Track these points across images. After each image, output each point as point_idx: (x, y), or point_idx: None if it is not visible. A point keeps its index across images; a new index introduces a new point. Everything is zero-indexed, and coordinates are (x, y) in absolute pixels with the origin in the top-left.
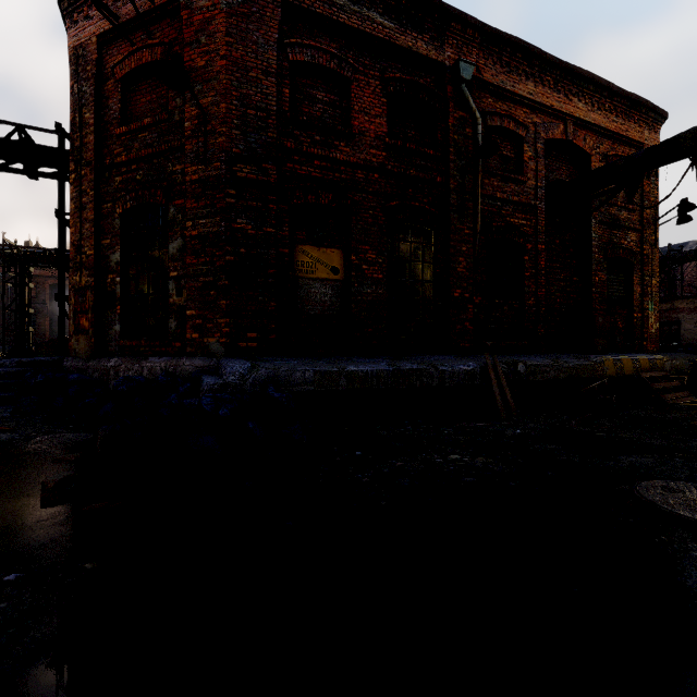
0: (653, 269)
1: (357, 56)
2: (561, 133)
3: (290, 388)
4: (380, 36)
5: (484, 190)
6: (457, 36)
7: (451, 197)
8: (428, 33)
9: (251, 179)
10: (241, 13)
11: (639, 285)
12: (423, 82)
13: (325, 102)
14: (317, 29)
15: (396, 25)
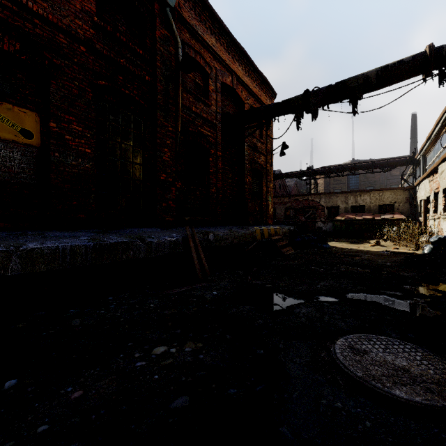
0: (271, 178)
1: None
2: (230, 82)
3: None
4: None
5: (183, 101)
6: None
7: (158, 97)
8: None
9: None
10: None
11: (265, 187)
12: None
13: None
14: None
15: None
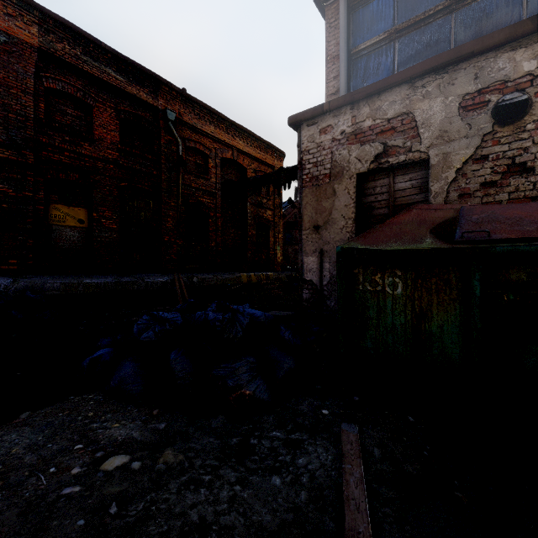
0: (280, 230)
1: (98, 92)
2: (230, 155)
3: (43, 293)
4: (114, 84)
5: (184, 181)
6: (167, 93)
7: (163, 184)
8: (148, 88)
9: (12, 159)
10: (3, 49)
11: (273, 237)
12: (144, 115)
13: (73, 116)
14: (67, 70)
15: (126, 80)
